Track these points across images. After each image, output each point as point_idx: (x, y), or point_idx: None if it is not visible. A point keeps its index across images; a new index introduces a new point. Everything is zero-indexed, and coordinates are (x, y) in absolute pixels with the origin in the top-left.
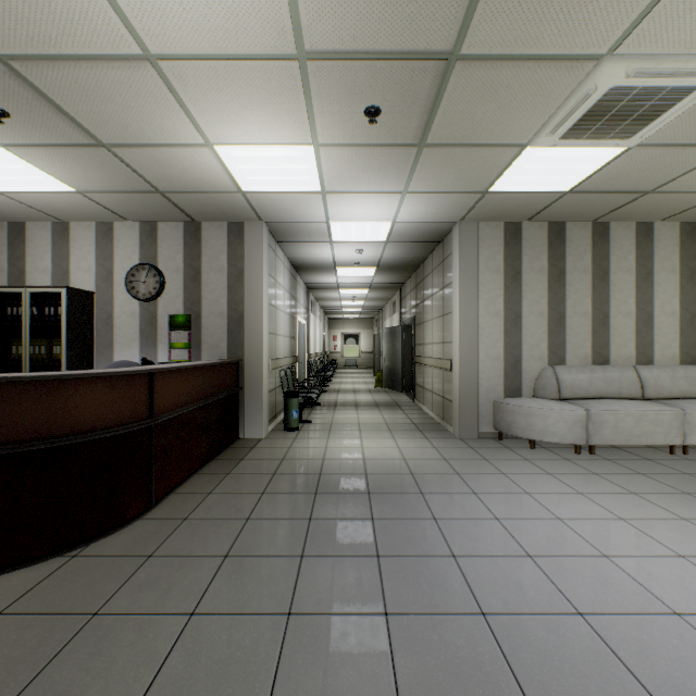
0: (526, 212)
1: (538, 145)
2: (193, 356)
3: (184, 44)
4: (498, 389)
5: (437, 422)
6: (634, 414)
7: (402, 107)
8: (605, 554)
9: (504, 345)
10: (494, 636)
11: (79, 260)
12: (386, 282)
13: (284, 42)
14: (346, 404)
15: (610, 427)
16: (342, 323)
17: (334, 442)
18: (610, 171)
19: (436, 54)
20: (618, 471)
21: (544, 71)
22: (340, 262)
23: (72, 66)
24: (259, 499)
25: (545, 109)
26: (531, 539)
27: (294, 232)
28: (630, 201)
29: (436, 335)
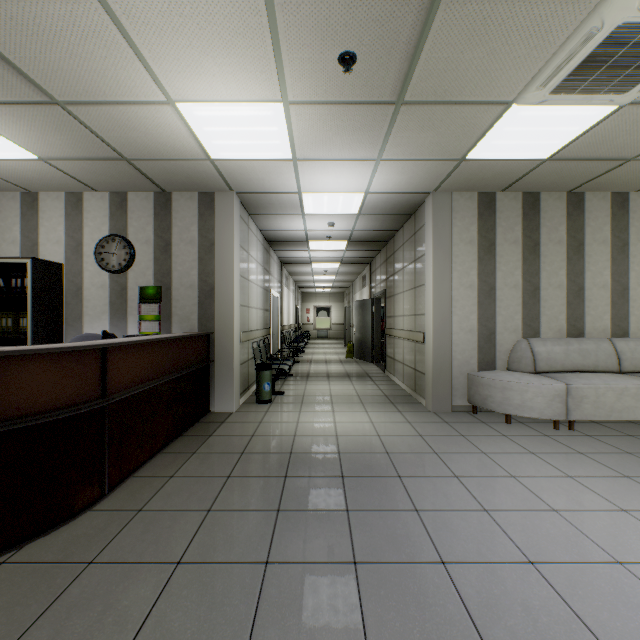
0: (502, 182)
1: (526, 101)
2: (163, 328)
3: None
4: (472, 362)
5: (409, 394)
6: (615, 389)
7: (381, 52)
8: (618, 559)
9: (477, 317)
10: None
11: (49, 231)
12: (357, 256)
13: None
14: (318, 374)
15: (591, 402)
16: (314, 297)
17: (306, 415)
18: (596, 134)
19: None
20: (603, 449)
21: (545, 3)
22: (313, 236)
23: None
24: (223, 485)
25: (539, 55)
26: (528, 539)
27: (266, 204)
28: (609, 170)
29: (407, 307)
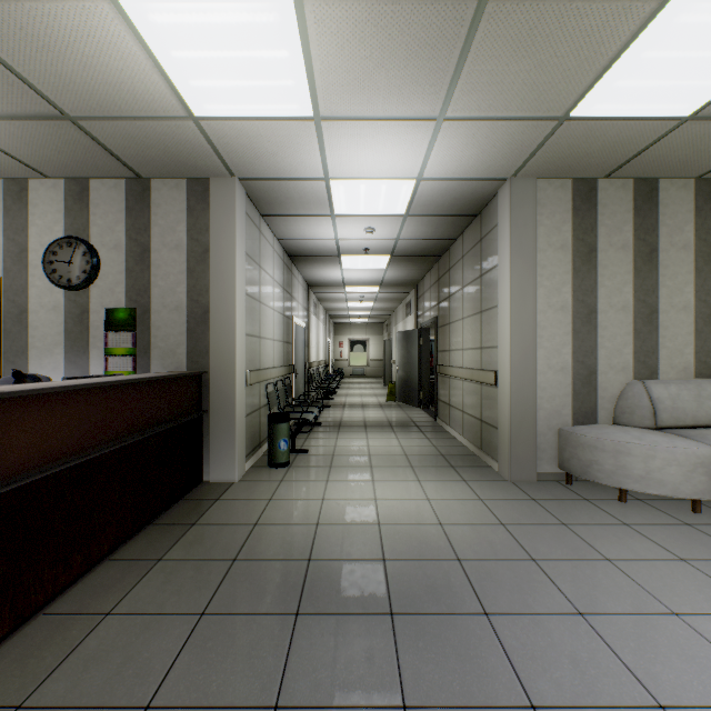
0: (610, 160)
1: None
2: (138, 366)
3: None
4: (564, 413)
5: (472, 452)
6: None
7: None
8: None
9: (572, 351)
10: None
11: None
12: (401, 277)
13: None
14: (353, 423)
15: None
16: (348, 328)
17: (335, 488)
18: None
19: None
20: None
21: None
22: (346, 248)
23: None
24: (189, 635)
25: None
26: None
27: (281, 198)
28: None
29: (469, 338)
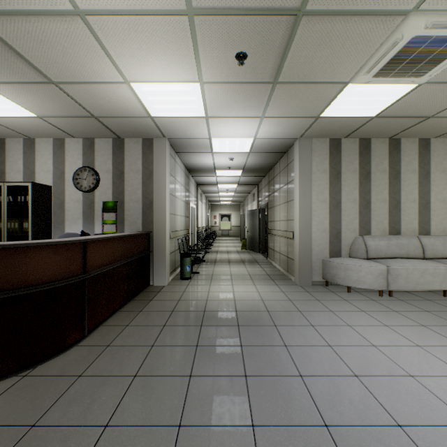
0: (345, 131)
1: (357, 81)
2: (118, 229)
3: (104, 1)
4: (325, 252)
5: (283, 273)
6: (419, 269)
7: (262, 52)
8: (410, 374)
9: (329, 222)
10: (336, 446)
11: (42, 164)
12: (249, 180)
13: (177, 0)
14: (222, 260)
15: (403, 278)
16: (219, 207)
17: (214, 287)
18: (405, 101)
19: (288, 11)
20: (410, 309)
21: (365, 24)
22: (218, 166)
23: (24, 20)
24: (161, 330)
25: (364, 54)
26: (355, 362)
27: (187, 145)
28: (416, 124)
29: (282, 215)
